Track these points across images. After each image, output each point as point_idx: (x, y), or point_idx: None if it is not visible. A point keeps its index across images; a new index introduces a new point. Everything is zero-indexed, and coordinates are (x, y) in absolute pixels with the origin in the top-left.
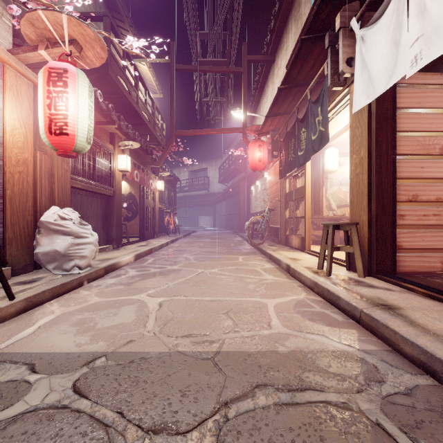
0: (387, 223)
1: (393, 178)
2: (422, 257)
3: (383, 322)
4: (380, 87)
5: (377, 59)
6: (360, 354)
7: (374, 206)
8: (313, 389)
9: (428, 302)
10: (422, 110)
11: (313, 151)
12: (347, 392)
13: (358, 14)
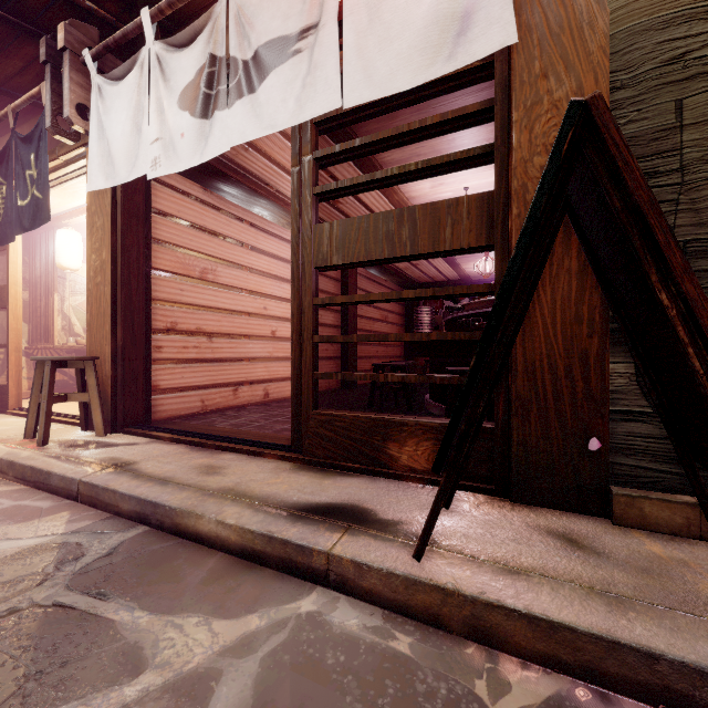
0: (139, 357)
1: (148, 299)
2: (182, 398)
3: (105, 485)
4: (122, 173)
5: (118, 133)
6: (64, 538)
7: (121, 334)
8: None
9: (171, 447)
10: (182, 221)
11: (22, 228)
12: (19, 594)
13: (94, 49)
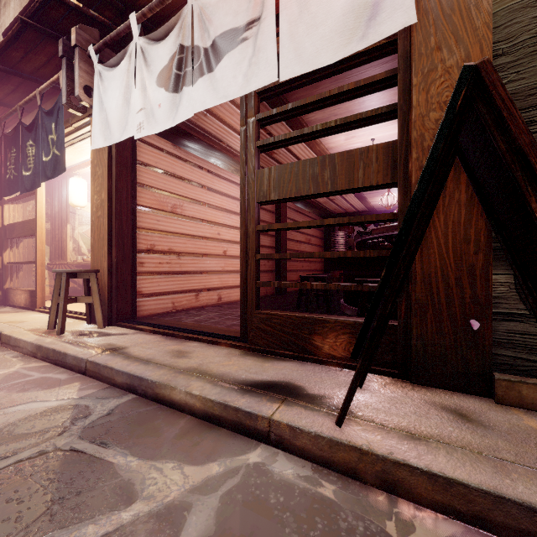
0: (127, 270)
1: (134, 227)
2: (159, 300)
3: (105, 363)
4: (116, 135)
5: (113, 106)
6: (76, 401)
7: (115, 253)
8: (1, 459)
9: (151, 337)
10: (159, 170)
11: (46, 177)
12: (46, 441)
13: (96, 45)
